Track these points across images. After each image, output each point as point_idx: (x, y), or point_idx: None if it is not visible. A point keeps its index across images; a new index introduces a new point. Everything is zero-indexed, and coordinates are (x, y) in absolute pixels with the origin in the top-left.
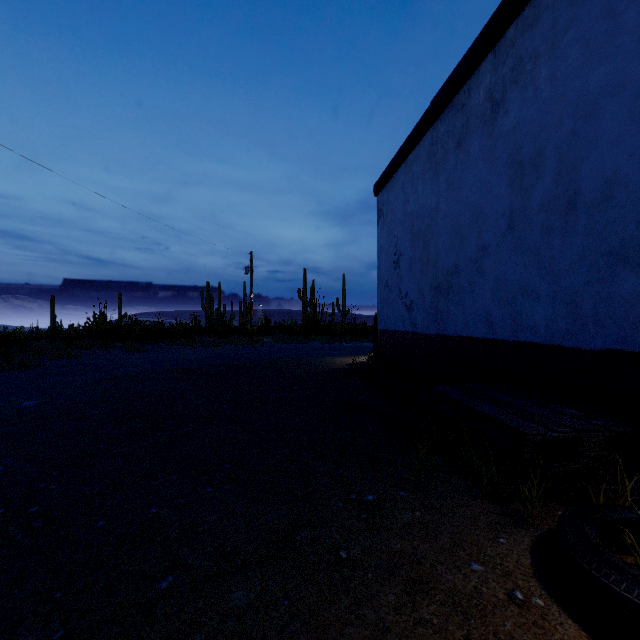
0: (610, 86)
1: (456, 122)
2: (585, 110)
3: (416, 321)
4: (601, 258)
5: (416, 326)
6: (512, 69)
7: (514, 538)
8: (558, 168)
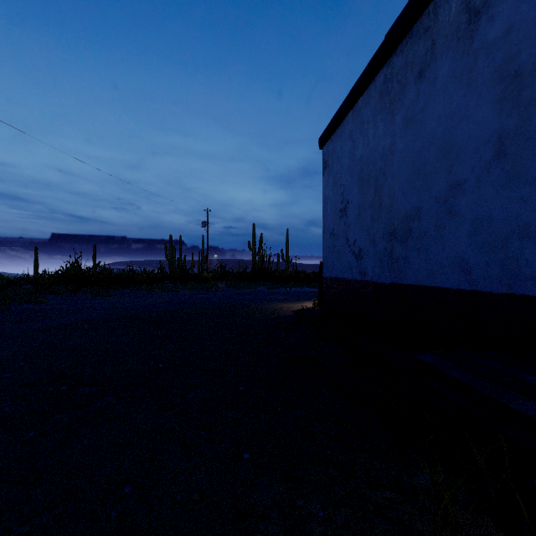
0: None
1: (417, 50)
2: None
3: (366, 269)
4: None
5: (366, 274)
6: None
7: None
8: None
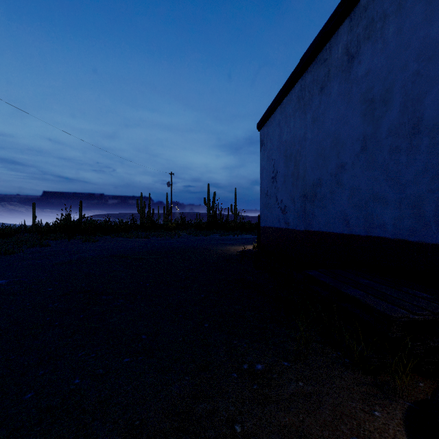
0: None
1: (320, 73)
2: (428, 54)
3: (289, 220)
4: None
5: (289, 224)
6: (365, 28)
7: (387, 411)
8: (404, 101)
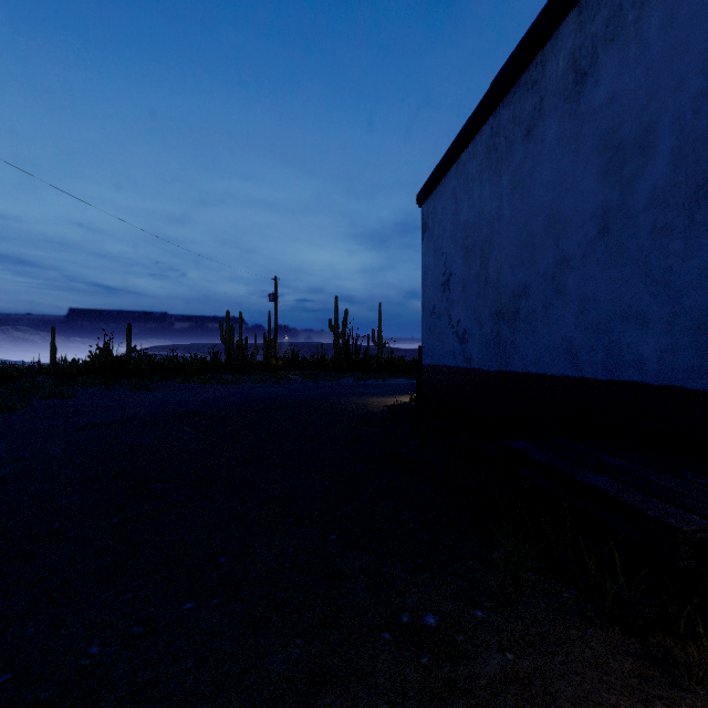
0: None
1: (525, 104)
2: None
3: (471, 355)
4: None
5: (471, 361)
6: (606, 24)
7: None
8: (678, 145)
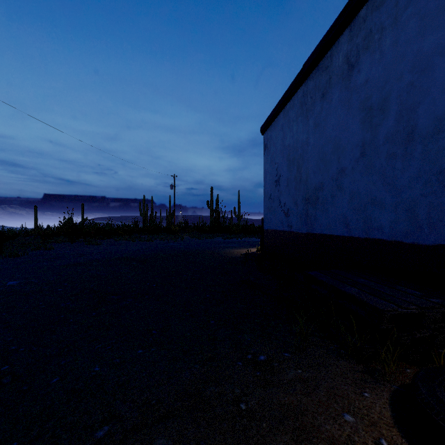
0: (441, 48)
1: (321, 79)
2: (421, 66)
3: (292, 223)
4: (433, 176)
5: (292, 227)
6: (364, 39)
7: (375, 392)
8: (399, 110)
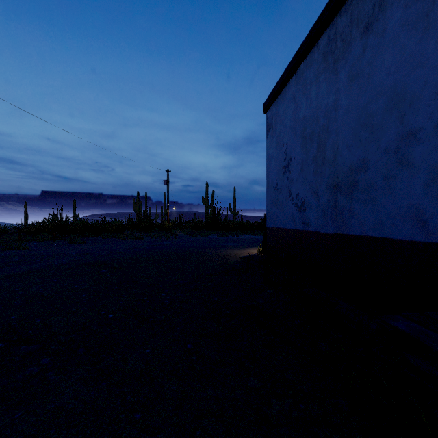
0: None
1: (363, 6)
2: None
3: (309, 220)
4: None
5: (309, 225)
6: None
7: None
8: None
